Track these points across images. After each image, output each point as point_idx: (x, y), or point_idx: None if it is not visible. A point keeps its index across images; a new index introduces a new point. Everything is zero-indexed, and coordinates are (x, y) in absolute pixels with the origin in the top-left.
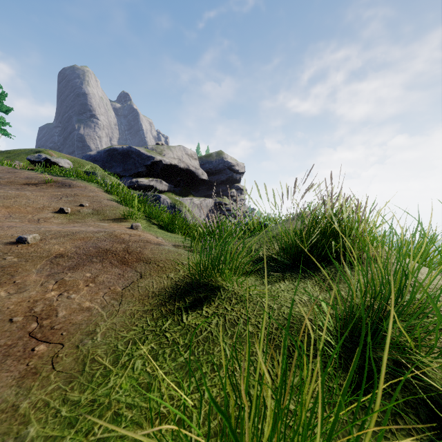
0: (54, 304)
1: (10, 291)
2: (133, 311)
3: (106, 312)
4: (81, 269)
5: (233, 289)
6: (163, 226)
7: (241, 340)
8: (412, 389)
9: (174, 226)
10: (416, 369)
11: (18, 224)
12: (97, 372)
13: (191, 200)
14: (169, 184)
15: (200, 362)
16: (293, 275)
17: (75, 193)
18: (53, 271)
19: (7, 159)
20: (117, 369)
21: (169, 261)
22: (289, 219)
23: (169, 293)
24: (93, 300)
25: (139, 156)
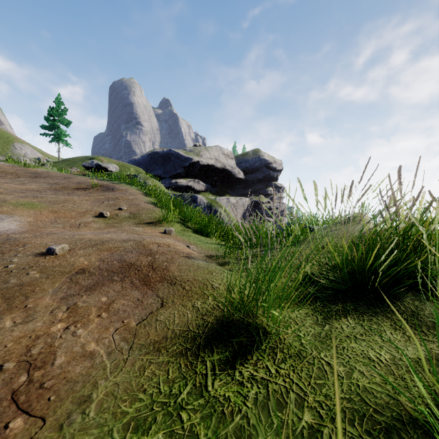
0: (55, 344)
1: (17, 320)
2: (144, 363)
3: (111, 362)
4: (99, 291)
5: (276, 331)
6: (197, 230)
7: None
8: None
9: (208, 230)
10: None
11: (58, 230)
12: None
13: (227, 199)
14: (206, 184)
15: None
16: (358, 308)
17: (116, 197)
18: (69, 292)
19: (67, 166)
20: None
21: (197, 282)
22: (337, 222)
23: (193, 334)
24: (100, 339)
25: (178, 158)
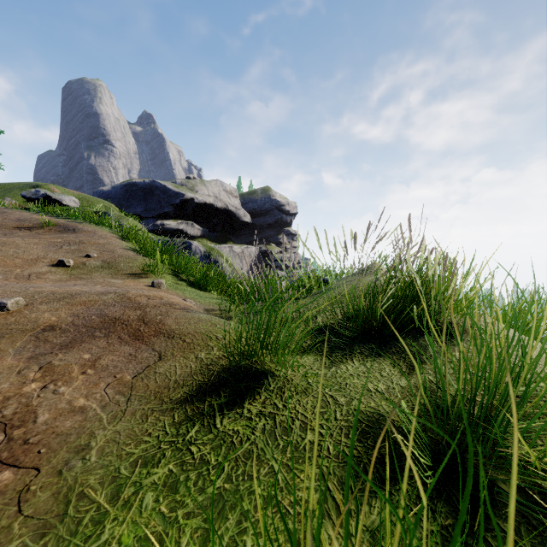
0: (33, 403)
1: None
2: (146, 412)
3: (107, 414)
4: (78, 348)
5: (285, 374)
6: (194, 283)
7: (298, 454)
8: (544, 531)
9: (208, 283)
10: (544, 497)
11: None
12: (86, 516)
13: (231, 248)
14: (203, 228)
15: (240, 494)
16: (363, 352)
17: (81, 240)
18: (38, 351)
19: None
20: (116, 510)
21: (199, 334)
22: (353, 273)
23: (198, 383)
24: (90, 395)
25: (165, 192)
